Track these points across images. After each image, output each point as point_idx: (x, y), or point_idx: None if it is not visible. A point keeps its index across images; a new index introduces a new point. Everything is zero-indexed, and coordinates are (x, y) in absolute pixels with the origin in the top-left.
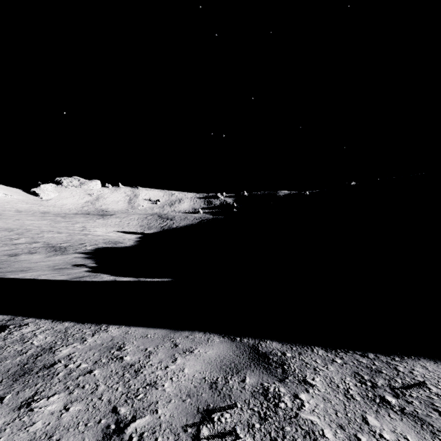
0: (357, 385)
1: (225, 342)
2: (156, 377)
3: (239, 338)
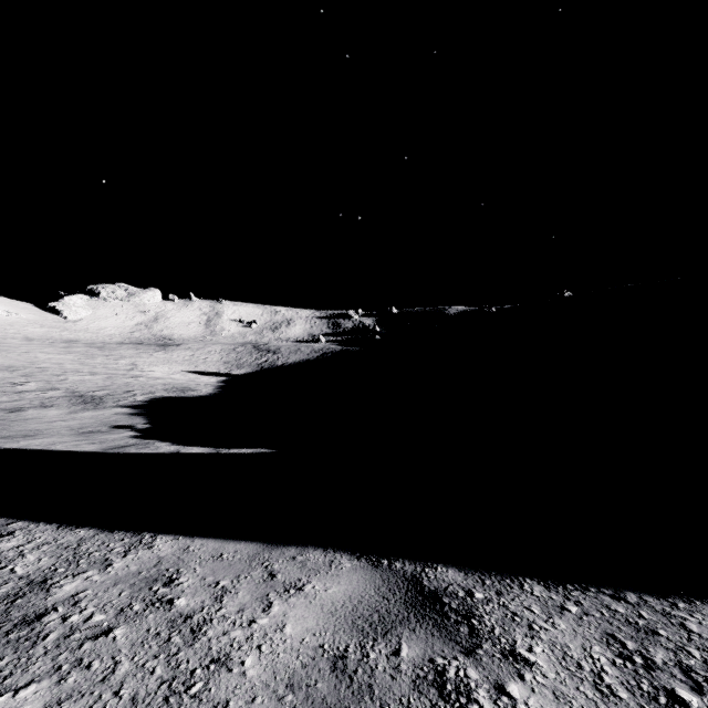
0: (617, 663)
1: (362, 570)
2: (231, 643)
3: (387, 561)
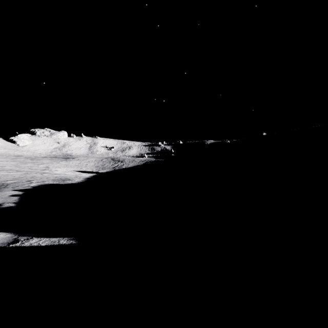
0: None
1: None
2: None
3: None
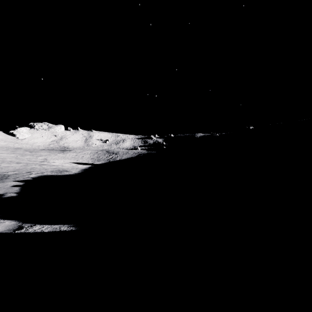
0: None
1: None
2: None
3: None
